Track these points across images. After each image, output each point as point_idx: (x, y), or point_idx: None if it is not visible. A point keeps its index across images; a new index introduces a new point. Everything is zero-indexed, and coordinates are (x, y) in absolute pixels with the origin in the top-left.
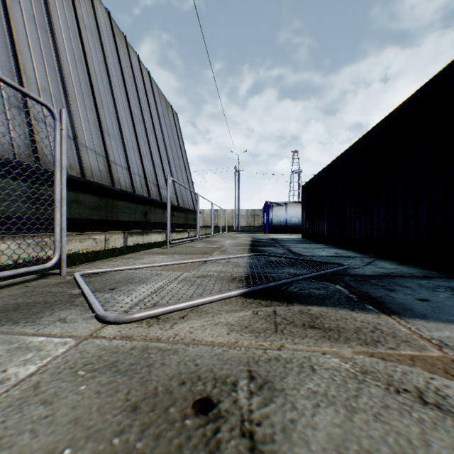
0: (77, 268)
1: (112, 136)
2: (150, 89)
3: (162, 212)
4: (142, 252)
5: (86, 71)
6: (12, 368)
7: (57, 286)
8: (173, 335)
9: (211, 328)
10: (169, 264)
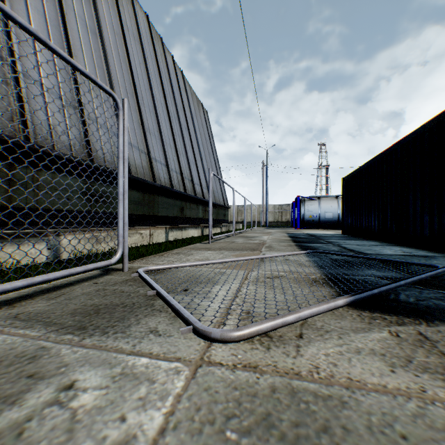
0: (134, 263)
1: (152, 134)
2: (183, 87)
3: (196, 207)
4: (187, 247)
5: (129, 72)
6: (129, 414)
7: (126, 285)
8: (313, 368)
9: (356, 359)
10: (225, 262)
